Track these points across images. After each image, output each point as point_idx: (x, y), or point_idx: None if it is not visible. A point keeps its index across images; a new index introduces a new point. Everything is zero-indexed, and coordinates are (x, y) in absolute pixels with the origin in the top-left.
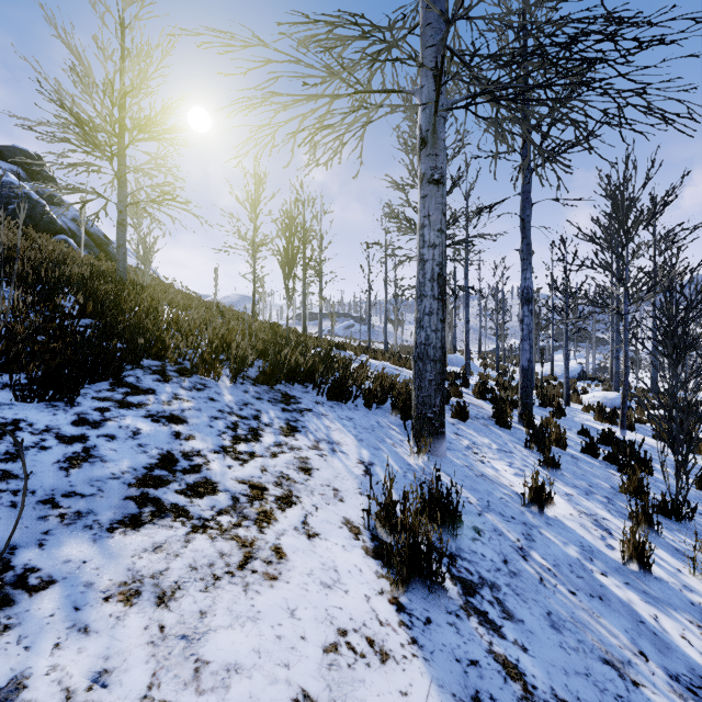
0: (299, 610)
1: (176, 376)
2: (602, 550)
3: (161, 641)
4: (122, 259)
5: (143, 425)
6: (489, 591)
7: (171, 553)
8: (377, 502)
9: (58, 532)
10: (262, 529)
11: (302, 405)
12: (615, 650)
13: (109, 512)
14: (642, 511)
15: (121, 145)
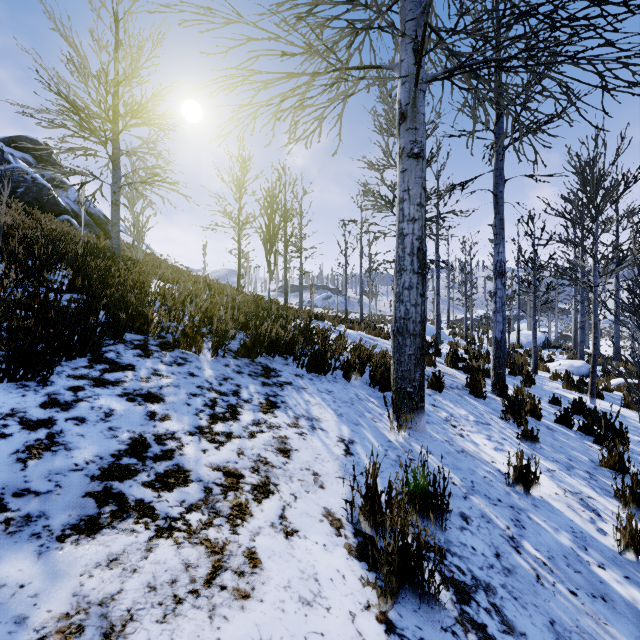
0: None
1: (157, 351)
2: (594, 535)
3: None
4: (116, 236)
5: (117, 404)
6: (485, 596)
7: (128, 567)
8: (361, 493)
9: None
10: (235, 528)
11: (282, 378)
12: None
13: (63, 514)
14: (630, 491)
15: (115, 130)
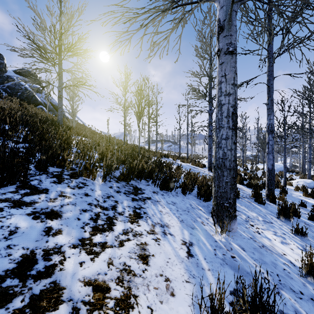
0: None
1: (67, 178)
2: None
3: None
4: (60, 114)
5: (23, 222)
6: None
7: None
8: None
9: None
10: None
11: (144, 194)
12: None
13: None
14: None
15: (59, 59)
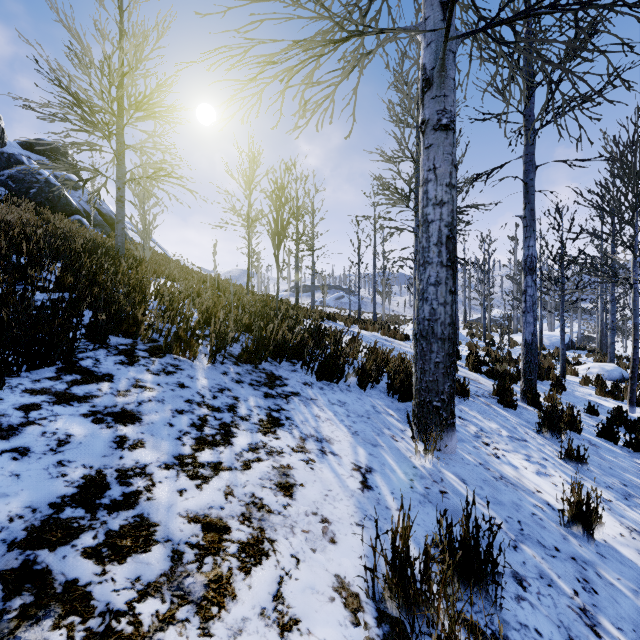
0: None
1: (145, 357)
2: None
3: None
4: (120, 234)
5: (77, 428)
6: None
7: None
8: (386, 561)
9: None
10: (208, 623)
11: (288, 387)
12: None
13: None
14: None
15: (119, 124)
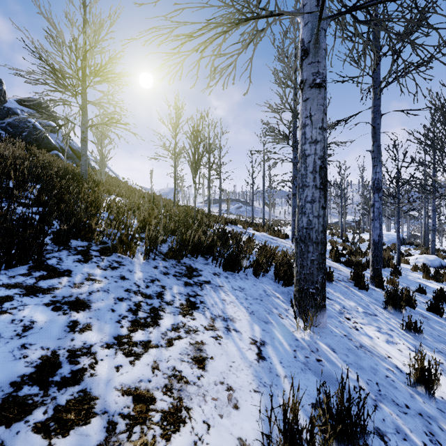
0: None
1: (96, 256)
2: None
3: None
4: (84, 164)
5: (40, 315)
6: None
7: None
8: (279, 429)
9: None
10: None
11: (202, 277)
12: None
13: None
14: None
15: (83, 86)
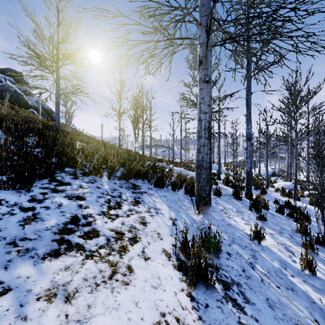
0: (140, 302)
1: (81, 176)
2: (290, 263)
3: (66, 324)
4: (58, 120)
5: (63, 201)
6: (236, 287)
7: (74, 271)
8: (179, 241)
9: (16, 260)
10: (121, 256)
11: (142, 190)
12: (302, 319)
13: (43, 248)
14: (308, 243)
15: (57, 66)
